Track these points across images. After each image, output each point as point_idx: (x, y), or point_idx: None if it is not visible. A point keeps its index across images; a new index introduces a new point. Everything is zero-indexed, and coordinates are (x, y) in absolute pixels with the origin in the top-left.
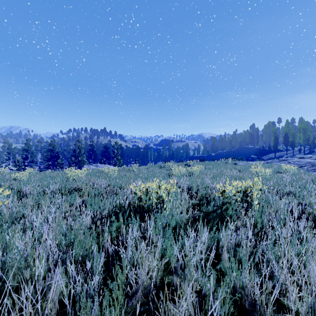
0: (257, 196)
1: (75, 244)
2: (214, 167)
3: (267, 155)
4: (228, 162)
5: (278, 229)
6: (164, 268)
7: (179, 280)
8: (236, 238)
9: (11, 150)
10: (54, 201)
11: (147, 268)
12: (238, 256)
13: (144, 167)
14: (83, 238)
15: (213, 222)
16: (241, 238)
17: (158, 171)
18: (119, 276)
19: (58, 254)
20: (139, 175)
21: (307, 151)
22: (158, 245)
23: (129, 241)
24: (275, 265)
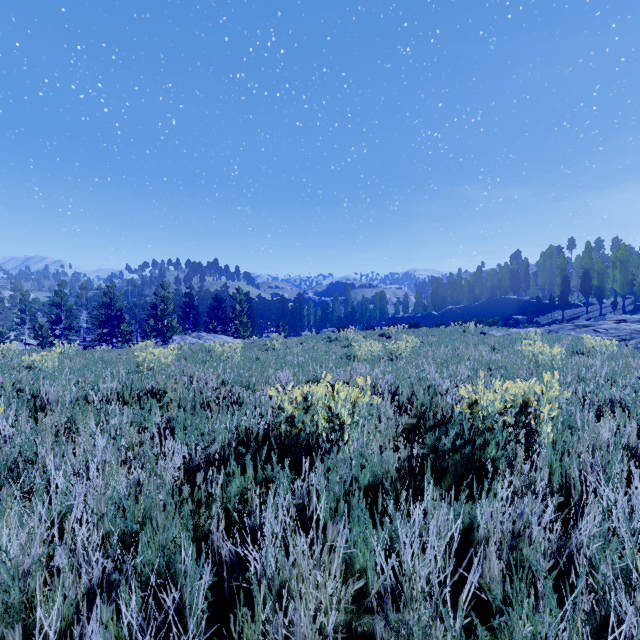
0: (549, 413)
1: (143, 542)
2: (439, 341)
3: (546, 314)
4: (469, 330)
5: (606, 494)
6: (351, 594)
7: (391, 635)
8: (509, 515)
9: (27, 305)
10: (104, 420)
11: (313, 607)
12: (520, 562)
13: (296, 340)
14: (162, 521)
15: (454, 474)
16: (527, 520)
17: (325, 348)
18: (247, 633)
19: (103, 563)
20: (287, 358)
21: (629, 307)
22: (338, 545)
23: (269, 530)
24: (625, 603)
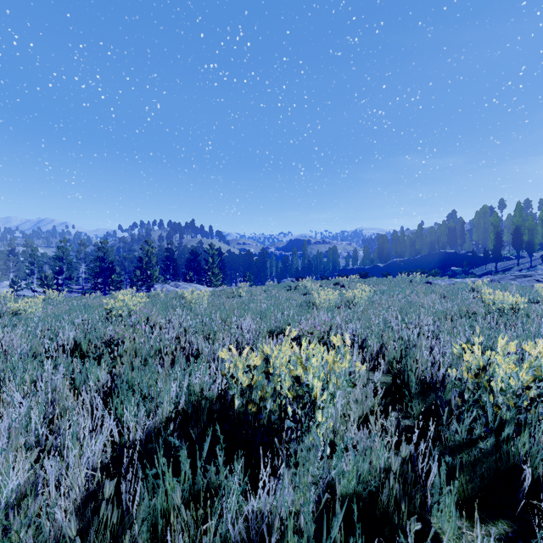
0: None
1: None
2: (390, 290)
3: (481, 266)
4: (415, 280)
5: None
6: None
7: None
8: None
9: (36, 258)
10: (41, 378)
11: None
12: None
13: (259, 289)
14: None
15: (471, 474)
16: None
17: (286, 296)
18: None
19: None
20: (251, 305)
21: None
22: None
23: None
24: None
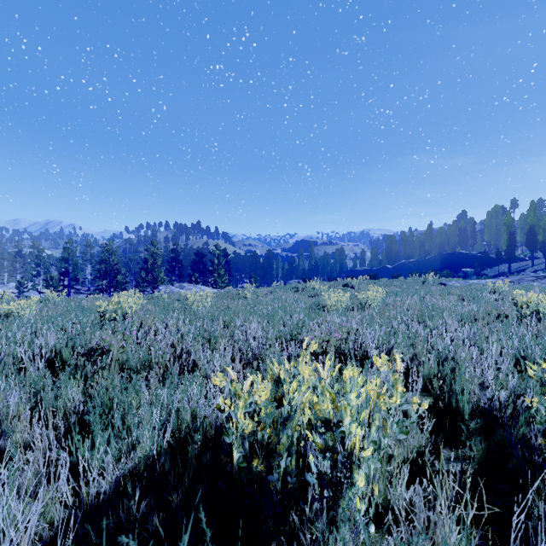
0: None
1: None
2: (403, 291)
3: (493, 267)
4: (428, 281)
5: None
6: None
7: None
8: None
9: (42, 259)
10: None
11: None
12: None
13: (266, 290)
14: None
15: None
16: None
17: (293, 297)
18: None
19: None
20: (257, 307)
21: None
22: None
23: None
24: None
